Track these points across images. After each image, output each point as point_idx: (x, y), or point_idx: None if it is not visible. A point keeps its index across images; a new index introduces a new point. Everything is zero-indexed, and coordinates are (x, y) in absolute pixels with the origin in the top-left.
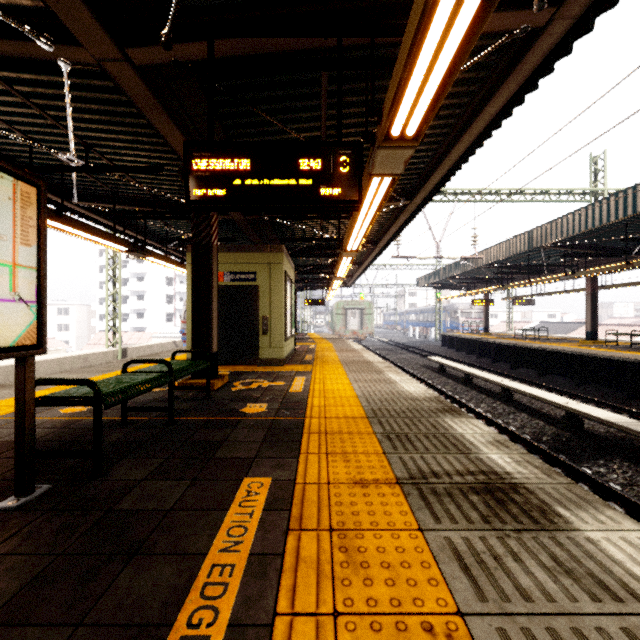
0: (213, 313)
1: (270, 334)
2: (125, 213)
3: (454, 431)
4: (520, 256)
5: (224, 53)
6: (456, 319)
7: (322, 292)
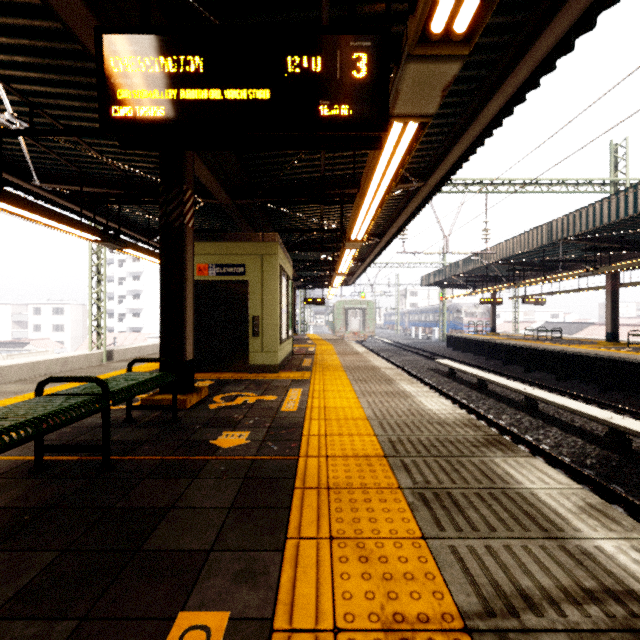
0: (187, 311)
1: (262, 336)
2: (94, 196)
3: (518, 484)
4: (534, 251)
5: None
6: (460, 319)
7: (322, 291)
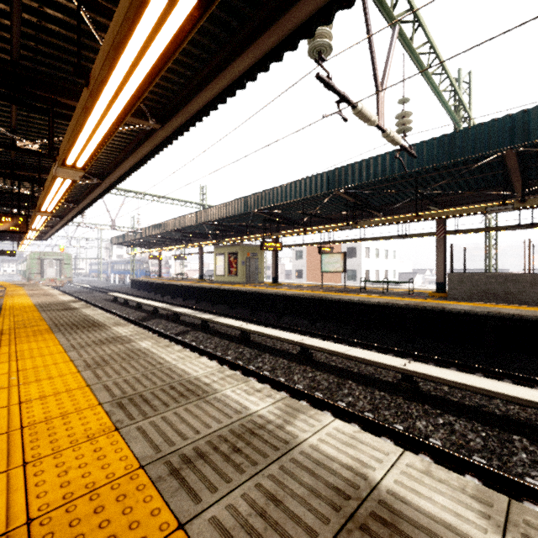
0: None
1: None
2: None
3: (70, 304)
4: (167, 233)
5: None
6: (148, 268)
7: (13, 244)
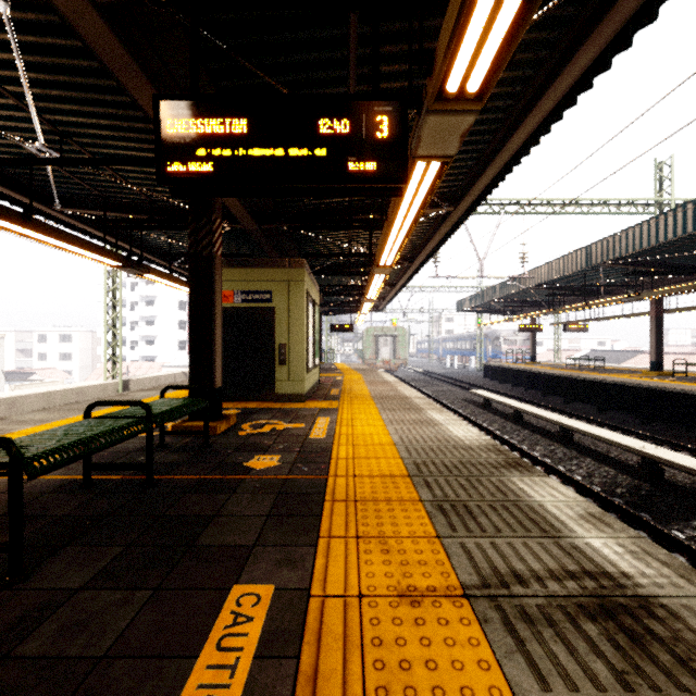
0: (216, 339)
1: (289, 365)
2: (117, 221)
3: (528, 498)
4: (574, 276)
5: None
6: (498, 347)
7: (350, 317)
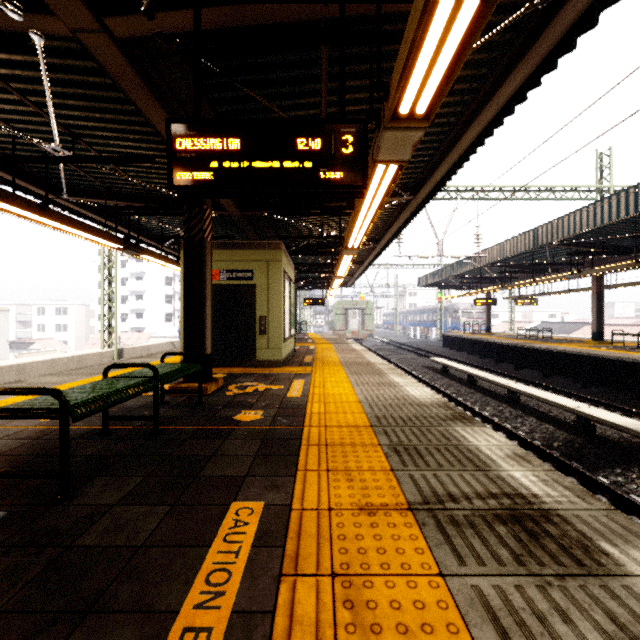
0: (207, 313)
1: (268, 335)
2: (117, 209)
3: (468, 442)
4: (524, 255)
5: (213, 24)
6: (457, 319)
7: (322, 292)
